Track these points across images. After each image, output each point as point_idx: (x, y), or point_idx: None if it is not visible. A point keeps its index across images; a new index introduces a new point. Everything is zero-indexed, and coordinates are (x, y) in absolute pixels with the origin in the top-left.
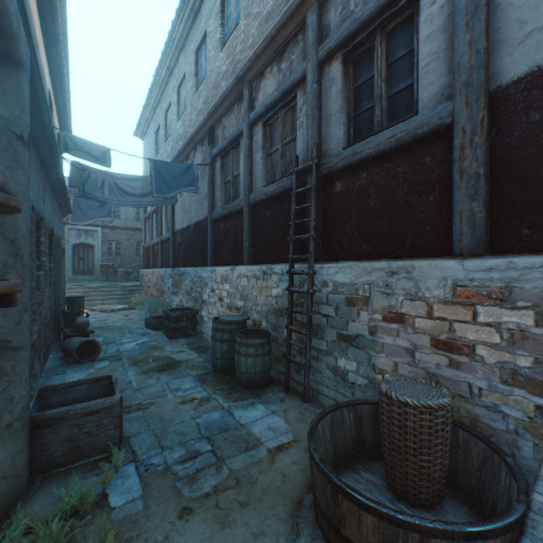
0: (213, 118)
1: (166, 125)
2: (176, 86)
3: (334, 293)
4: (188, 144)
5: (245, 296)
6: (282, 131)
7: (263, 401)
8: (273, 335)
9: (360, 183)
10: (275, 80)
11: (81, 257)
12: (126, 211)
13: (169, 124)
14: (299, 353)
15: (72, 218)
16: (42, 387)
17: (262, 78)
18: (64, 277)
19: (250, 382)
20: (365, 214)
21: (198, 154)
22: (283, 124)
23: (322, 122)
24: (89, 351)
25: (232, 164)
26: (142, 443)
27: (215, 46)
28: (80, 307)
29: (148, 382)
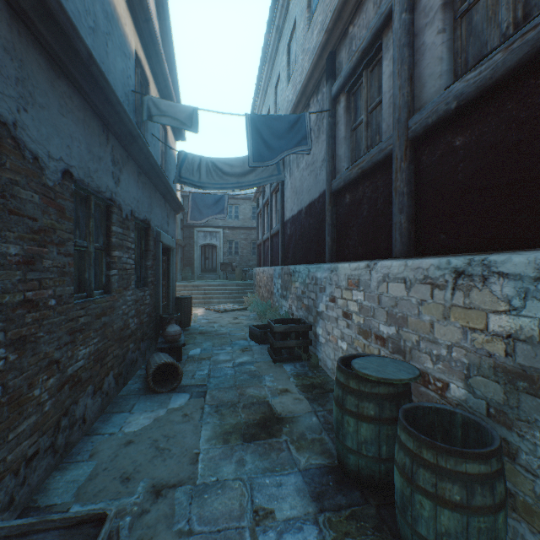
0: (333, 37)
1: (276, 102)
2: (286, 44)
3: None
4: (298, 102)
5: (399, 318)
6: None
7: None
8: None
9: None
10: None
11: (206, 257)
12: (244, 211)
13: (278, 99)
14: None
15: (190, 217)
16: None
17: None
18: (172, 276)
19: None
20: None
21: (310, 111)
22: None
23: None
24: (172, 374)
25: (366, 91)
26: None
27: None
28: (187, 308)
29: (220, 470)
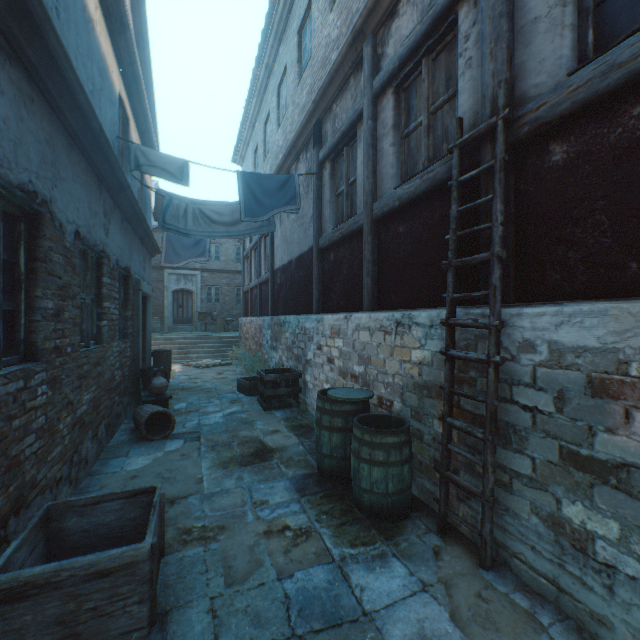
0: (319, 108)
1: (265, 141)
2: (276, 86)
3: (553, 367)
4: (289, 154)
5: (366, 358)
6: (429, 90)
7: (402, 554)
8: (414, 426)
9: (621, 132)
10: (415, 10)
11: (180, 304)
12: (226, 252)
13: (268, 138)
14: (467, 468)
15: (165, 260)
16: (53, 502)
17: (393, 18)
18: (149, 328)
19: (377, 507)
20: (638, 196)
21: (300, 165)
22: (430, 78)
23: (516, 40)
24: (163, 424)
25: (346, 166)
26: (186, 631)
27: (322, 9)
28: (166, 363)
29: (223, 483)
